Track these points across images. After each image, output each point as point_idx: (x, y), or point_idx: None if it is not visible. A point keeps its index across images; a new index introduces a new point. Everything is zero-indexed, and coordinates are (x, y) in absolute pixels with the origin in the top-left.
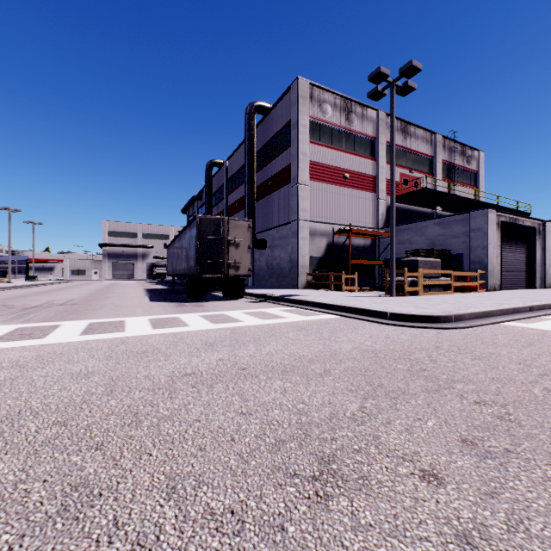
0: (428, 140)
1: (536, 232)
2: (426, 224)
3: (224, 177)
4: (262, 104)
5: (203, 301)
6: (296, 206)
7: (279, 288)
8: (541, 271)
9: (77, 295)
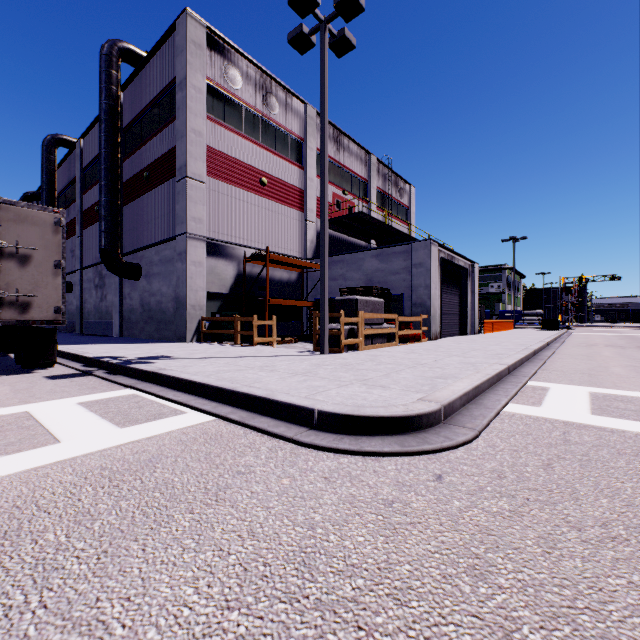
0: (363, 160)
1: (468, 274)
2: (363, 255)
3: (77, 164)
4: (132, 48)
5: None
6: (184, 211)
7: (155, 342)
8: (471, 316)
9: None
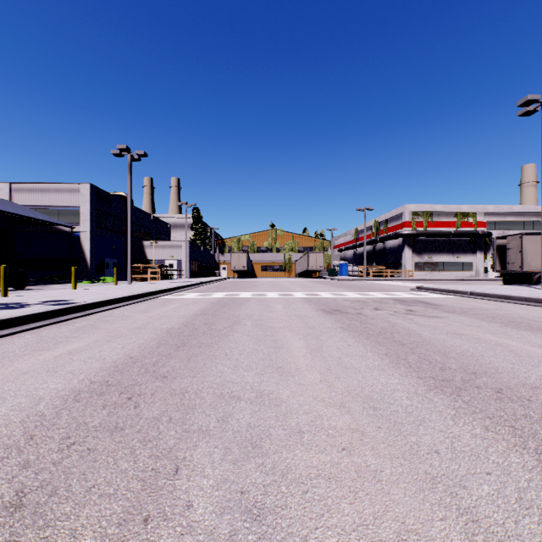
0: None
1: None
2: None
3: None
4: None
5: None
6: None
7: None
8: None
9: None
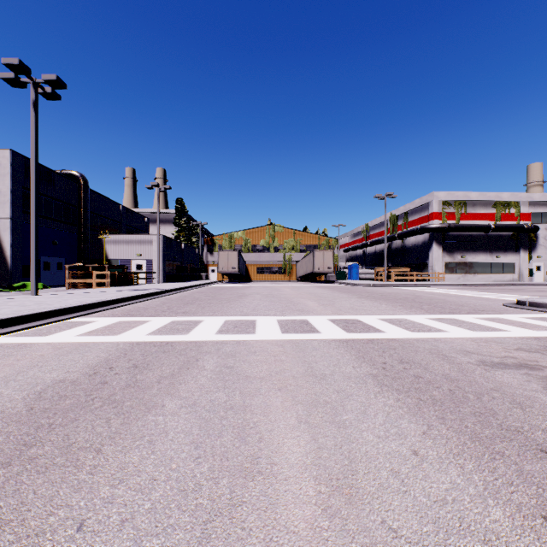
0: None
1: None
2: None
3: None
4: None
5: None
6: None
7: None
8: None
9: None
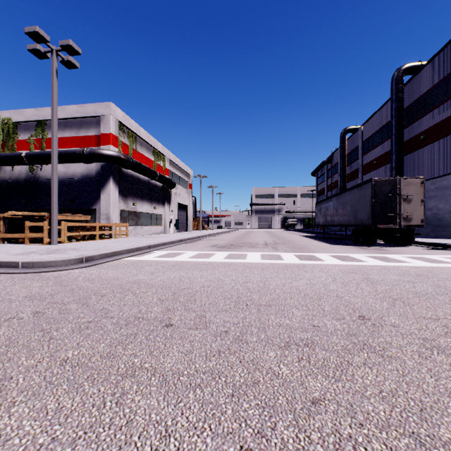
0: None
1: None
2: None
3: (358, 140)
4: (410, 65)
5: (375, 246)
6: None
7: (439, 238)
8: None
9: (268, 238)
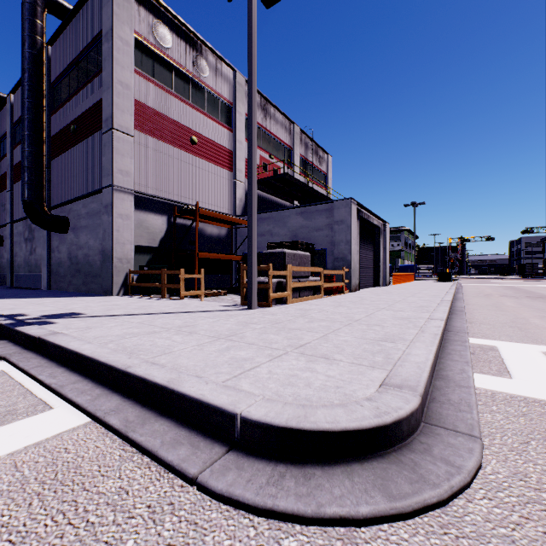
0: (287, 128)
1: (380, 232)
2: (289, 213)
3: (7, 119)
4: None
5: None
6: (110, 163)
7: (79, 295)
8: (383, 270)
9: None
